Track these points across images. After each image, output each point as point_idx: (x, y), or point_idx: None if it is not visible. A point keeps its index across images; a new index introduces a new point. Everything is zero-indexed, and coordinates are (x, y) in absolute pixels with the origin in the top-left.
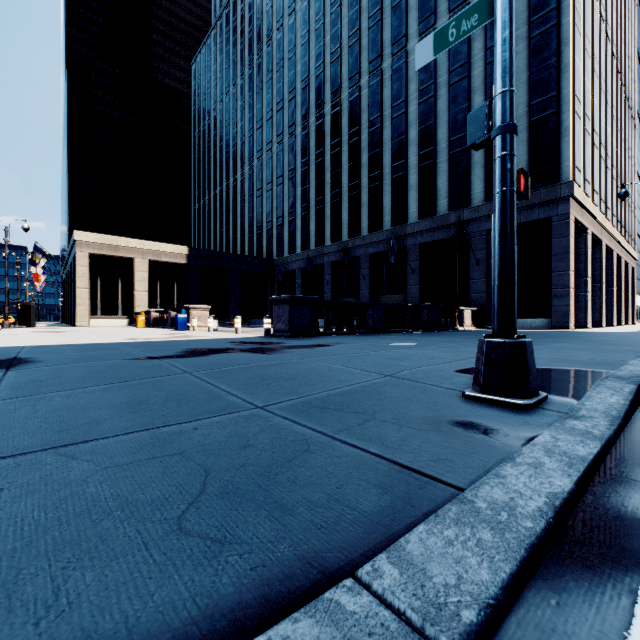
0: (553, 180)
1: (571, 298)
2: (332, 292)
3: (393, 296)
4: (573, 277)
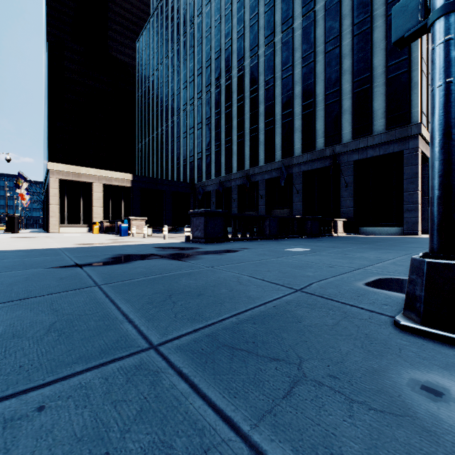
0: (405, 122)
1: (419, 212)
2: (237, 207)
3: (283, 210)
4: (420, 196)
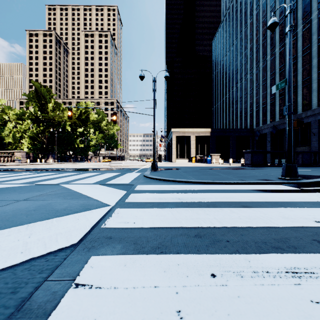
0: None
1: None
2: None
3: None
4: None
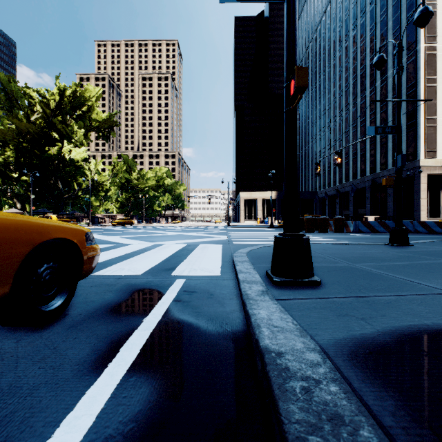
0: (414, 159)
1: (422, 211)
2: (339, 208)
3: (363, 209)
4: (426, 201)
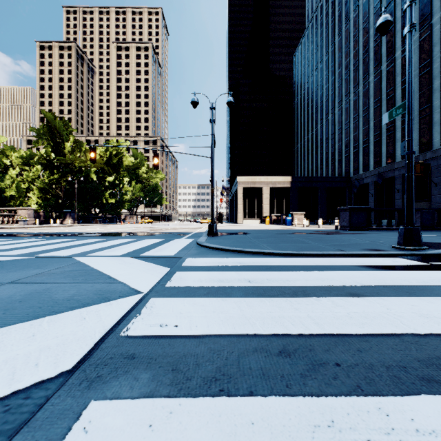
0: None
1: None
2: (402, 198)
3: None
4: None
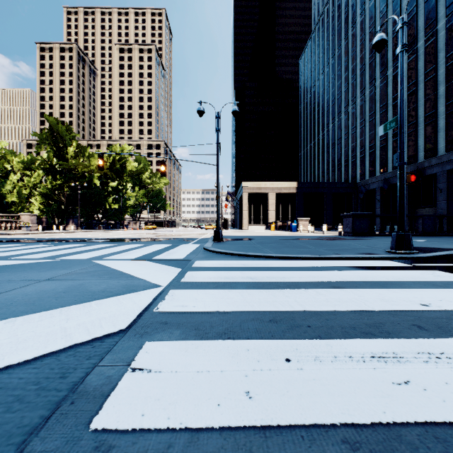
0: None
1: None
2: (408, 204)
3: None
4: None
